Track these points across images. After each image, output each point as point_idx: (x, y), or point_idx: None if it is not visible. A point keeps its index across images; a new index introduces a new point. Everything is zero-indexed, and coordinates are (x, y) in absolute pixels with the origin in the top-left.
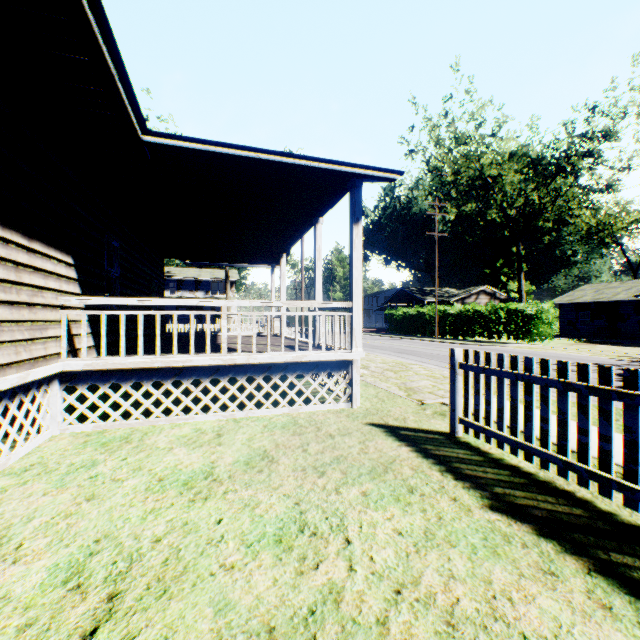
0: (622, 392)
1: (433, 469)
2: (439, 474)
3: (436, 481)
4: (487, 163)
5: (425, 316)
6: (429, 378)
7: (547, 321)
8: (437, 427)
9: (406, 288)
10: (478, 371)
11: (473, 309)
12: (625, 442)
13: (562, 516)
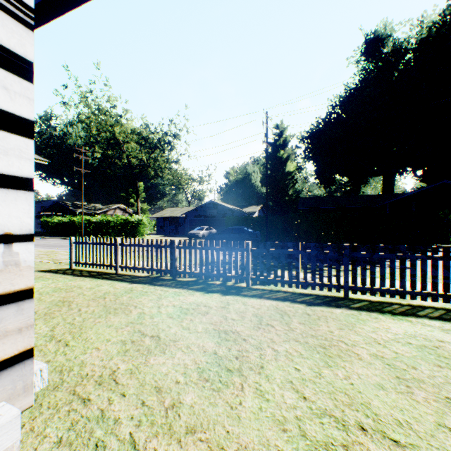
0: (110, 243)
1: (60, 275)
2: (61, 275)
3: (60, 276)
4: (118, 132)
5: (76, 223)
6: (68, 255)
7: (144, 226)
8: (66, 267)
9: (62, 202)
10: (80, 243)
11: (108, 219)
12: (111, 255)
13: (95, 274)
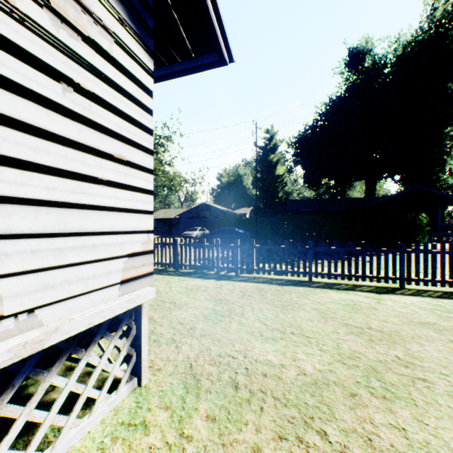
0: None
1: None
2: None
3: None
4: None
5: None
6: None
7: None
8: None
9: None
10: None
11: None
12: None
13: None
